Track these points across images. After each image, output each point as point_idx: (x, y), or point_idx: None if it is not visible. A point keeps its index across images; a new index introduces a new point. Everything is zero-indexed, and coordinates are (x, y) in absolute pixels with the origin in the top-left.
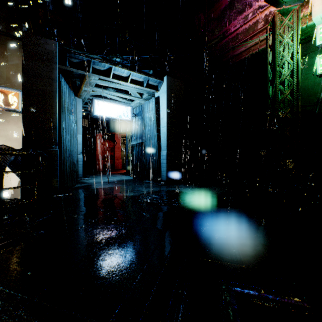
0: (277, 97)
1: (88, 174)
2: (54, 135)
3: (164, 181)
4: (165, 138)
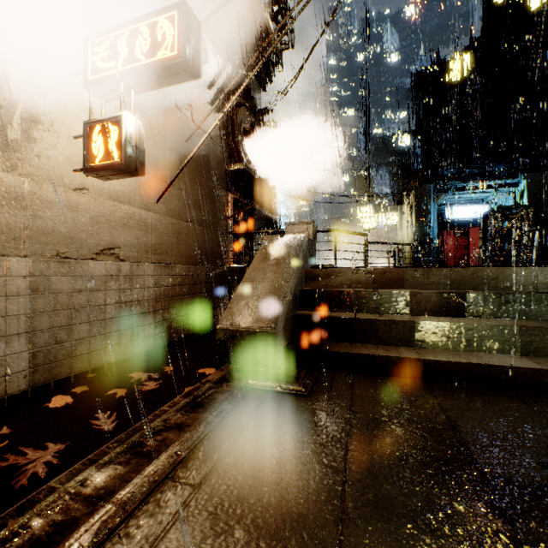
0: None
1: None
2: (430, 238)
3: None
4: None
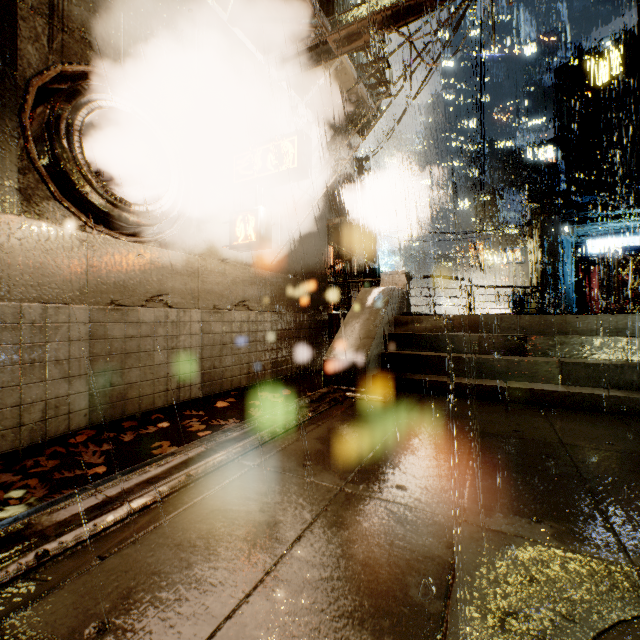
0: None
1: None
2: (559, 278)
3: None
4: None
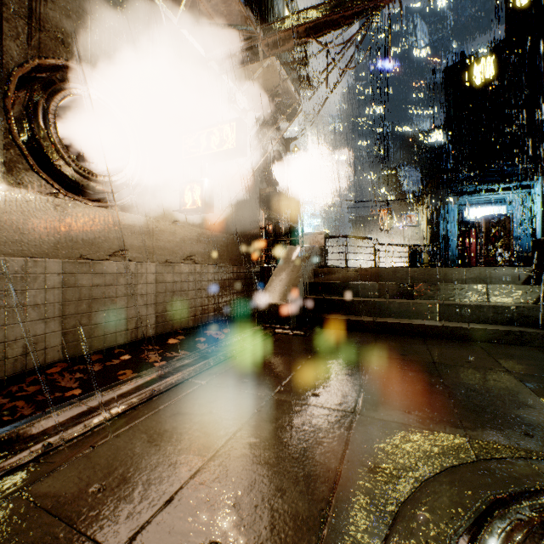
0: None
1: None
2: (445, 238)
3: None
4: (539, 230)
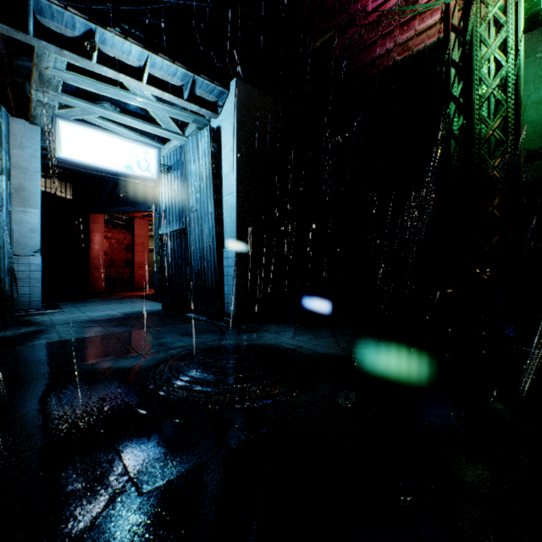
0: (476, 132)
1: (67, 299)
2: None
3: (230, 316)
4: (234, 218)
